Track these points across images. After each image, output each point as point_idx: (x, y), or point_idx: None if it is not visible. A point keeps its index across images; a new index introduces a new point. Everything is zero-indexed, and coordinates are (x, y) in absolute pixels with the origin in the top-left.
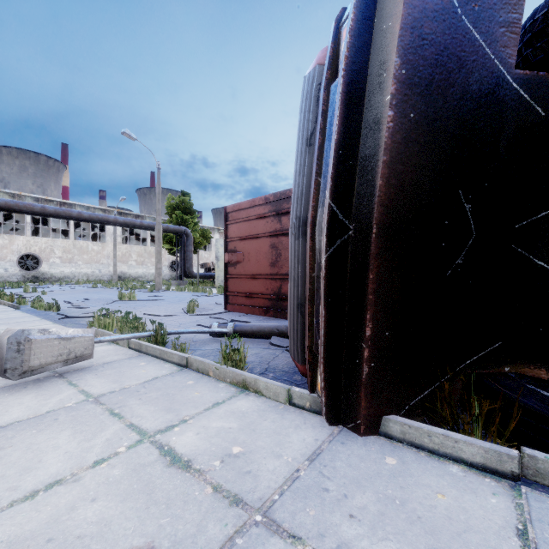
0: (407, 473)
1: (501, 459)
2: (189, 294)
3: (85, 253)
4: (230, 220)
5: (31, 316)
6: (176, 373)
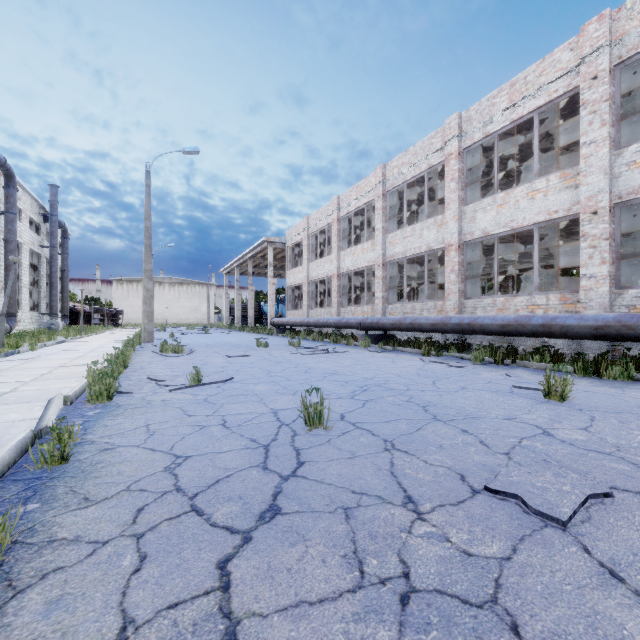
0: None
1: None
2: None
3: None
4: None
5: None
6: None
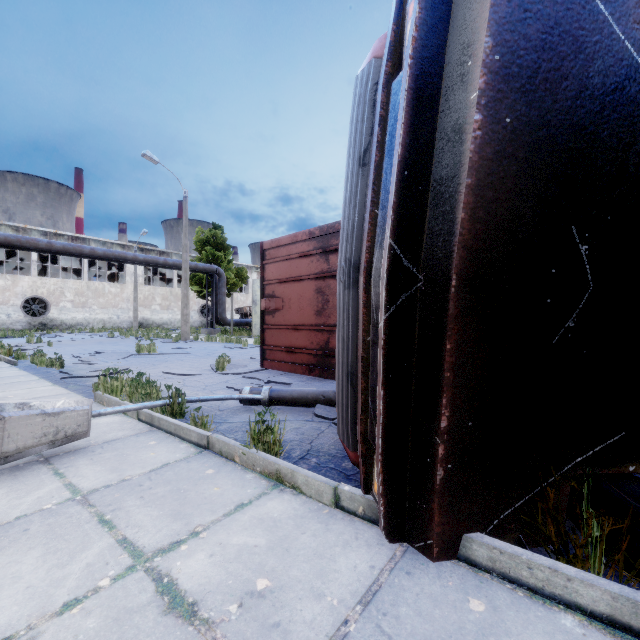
0: (501, 628)
1: (637, 611)
2: (220, 346)
3: (101, 296)
4: (267, 258)
5: (28, 374)
6: (193, 457)
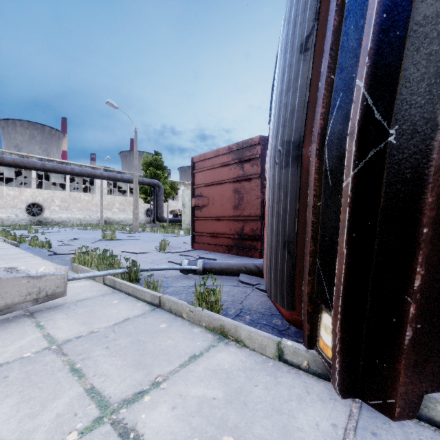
0: None
1: None
2: (160, 235)
3: (78, 202)
4: (196, 168)
5: (26, 252)
6: (148, 314)
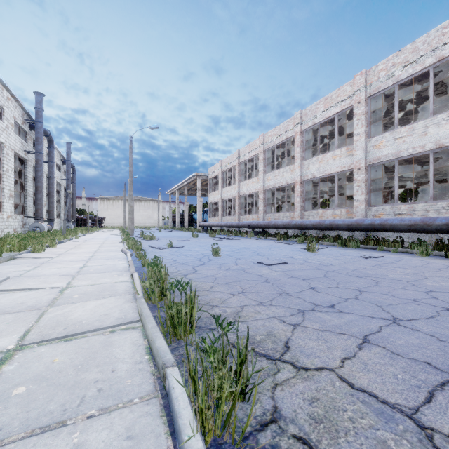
0: None
1: None
2: None
3: None
4: None
5: None
6: None
